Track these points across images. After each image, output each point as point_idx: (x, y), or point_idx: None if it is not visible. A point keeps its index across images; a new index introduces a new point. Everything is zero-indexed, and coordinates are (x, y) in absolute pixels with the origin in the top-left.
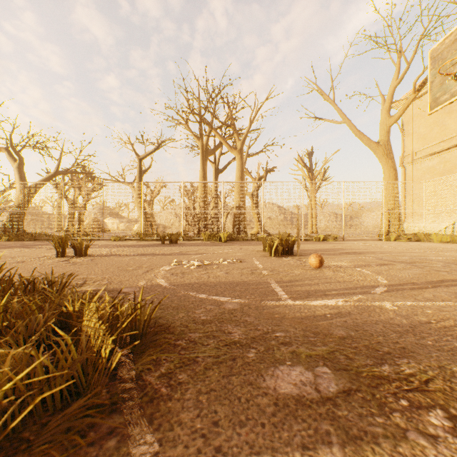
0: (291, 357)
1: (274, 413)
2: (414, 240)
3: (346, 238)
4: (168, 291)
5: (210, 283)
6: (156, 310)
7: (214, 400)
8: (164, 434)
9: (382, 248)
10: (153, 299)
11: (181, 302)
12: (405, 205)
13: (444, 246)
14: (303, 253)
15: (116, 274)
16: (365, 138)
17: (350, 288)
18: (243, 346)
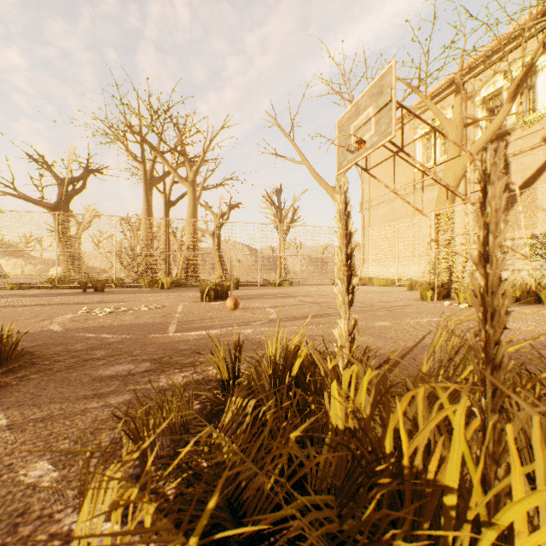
0: (131, 361)
1: (89, 382)
2: (361, 284)
3: (306, 283)
4: (58, 334)
5: (110, 326)
6: (35, 347)
7: (51, 382)
8: (5, 395)
9: (321, 292)
10: (36, 340)
11: (66, 340)
12: (355, 250)
13: (375, 289)
14: (241, 297)
15: (0, 324)
16: (323, 182)
17: (238, 322)
18: (98, 360)
